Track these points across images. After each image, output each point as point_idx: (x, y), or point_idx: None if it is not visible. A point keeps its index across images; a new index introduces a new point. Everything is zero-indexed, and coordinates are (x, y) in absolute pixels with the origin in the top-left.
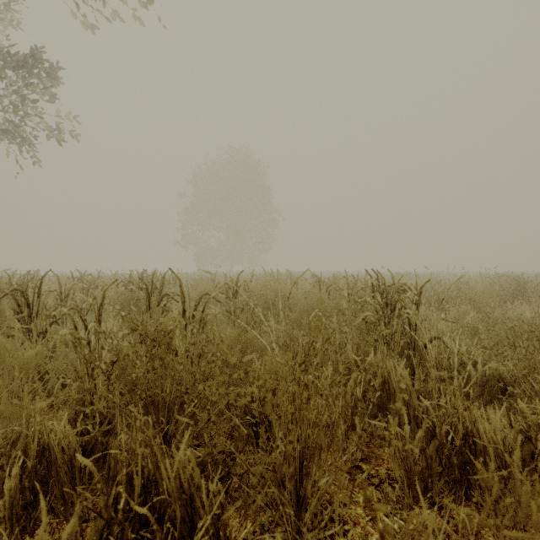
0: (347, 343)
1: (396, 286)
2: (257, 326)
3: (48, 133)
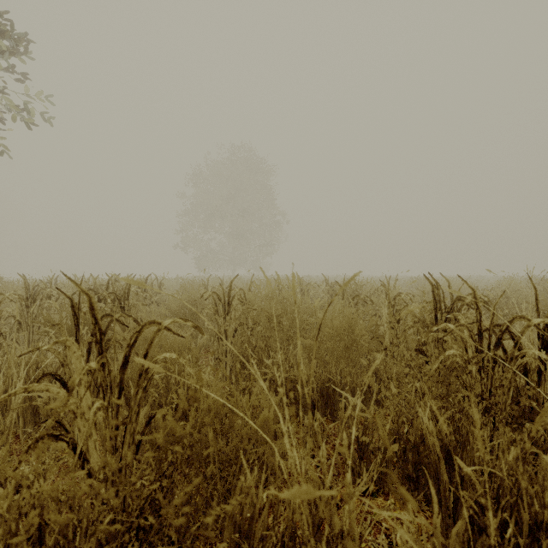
0: (421, 413)
1: (471, 299)
2: (257, 354)
3: (14, 114)
